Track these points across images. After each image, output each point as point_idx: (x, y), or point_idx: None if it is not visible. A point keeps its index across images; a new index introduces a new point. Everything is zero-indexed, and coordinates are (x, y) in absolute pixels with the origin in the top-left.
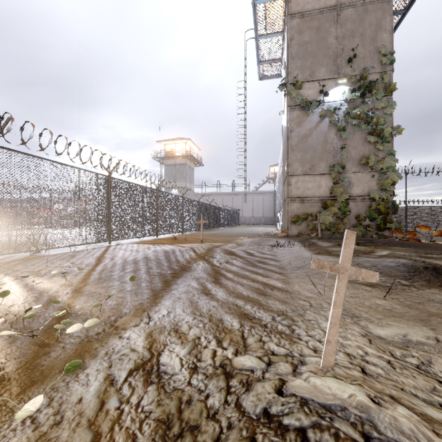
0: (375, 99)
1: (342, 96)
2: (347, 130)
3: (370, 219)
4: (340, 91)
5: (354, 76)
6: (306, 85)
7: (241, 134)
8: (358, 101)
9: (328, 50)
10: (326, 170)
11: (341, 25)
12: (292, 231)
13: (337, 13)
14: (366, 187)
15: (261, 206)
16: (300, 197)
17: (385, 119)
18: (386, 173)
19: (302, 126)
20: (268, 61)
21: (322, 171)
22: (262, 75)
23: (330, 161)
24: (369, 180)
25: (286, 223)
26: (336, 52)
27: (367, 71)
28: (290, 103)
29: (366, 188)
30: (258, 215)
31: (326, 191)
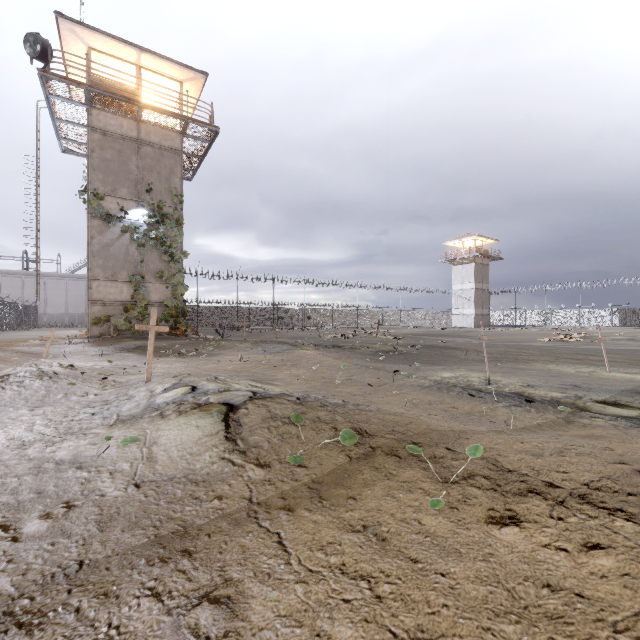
0: (169, 227)
1: (141, 219)
2: (147, 247)
3: (165, 321)
4: (141, 213)
5: (152, 204)
6: (109, 199)
7: (31, 219)
8: (156, 225)
9: (130, 175)
10: (128, 279)
11: (142, 157)
12: (93, 332)
13: (138, 146)
14: (162, 295)
15: (83, 298)
16: (102, 300)
17: (176, 244)
18: (177, 286)
19: (105, 235)
20: (73, 141)
21: (125, 279)
22: (66, 149)
23: (132, 271)
24: (165, 290)
25: (88, 325)
26: (137, 179)
27: (162, 204)
28: (91, 211)
29: (162, 296)
30: (78, 311)
31: (128, 297)
